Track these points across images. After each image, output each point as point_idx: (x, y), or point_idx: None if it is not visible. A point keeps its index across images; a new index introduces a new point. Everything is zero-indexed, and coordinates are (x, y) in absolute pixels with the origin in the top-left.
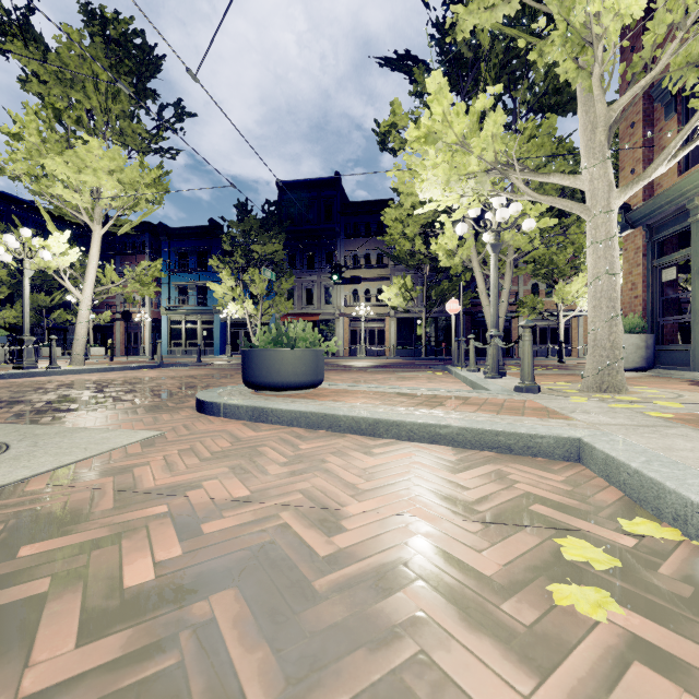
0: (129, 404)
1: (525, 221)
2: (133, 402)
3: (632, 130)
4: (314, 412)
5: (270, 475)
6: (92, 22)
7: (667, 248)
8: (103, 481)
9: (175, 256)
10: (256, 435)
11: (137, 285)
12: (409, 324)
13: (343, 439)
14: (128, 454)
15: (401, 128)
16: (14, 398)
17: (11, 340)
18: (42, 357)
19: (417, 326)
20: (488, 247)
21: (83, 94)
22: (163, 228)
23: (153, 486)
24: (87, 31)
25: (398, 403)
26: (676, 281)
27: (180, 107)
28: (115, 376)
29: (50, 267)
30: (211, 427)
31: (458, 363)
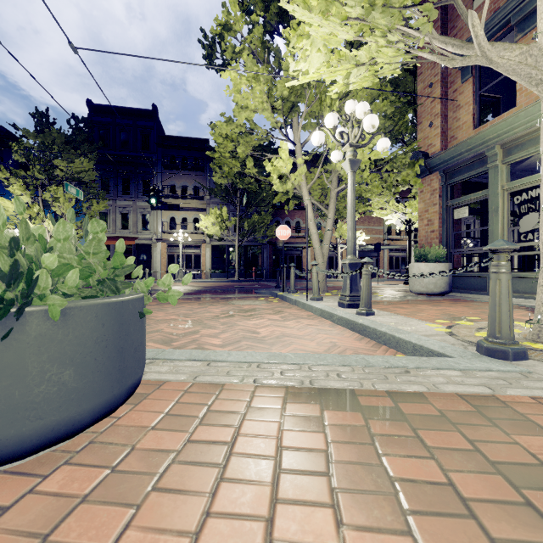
0: None
1: (382, 139)
2: None
3: (431, 90)
4: None
5: None
6: None
7: (455, 192)
8: None
9: None
10: None
11: None
12: (222, 251)
13: None
14: None
15: (233, 35)
16: None
17: None
18: None
19: (230, 252)
20: (346, 163)
21: None
22: None
23: None
24: None
25: (432, 501)
26: (460, 219)
27: None
28: None
29: None
30: None
31: (286, 288)
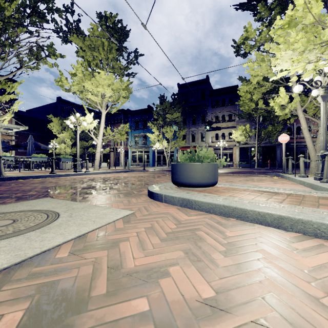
0: (116, 191)
1: None
2: (118, 190)
3: None
4: (225, 205)
5: (219, 266)
6: (101, 20)
7: None
8: (101, 254)
9: (133, 123)
10: (189, 218)
11: (119, 135)
12: (246, 150)
13: (255, 229)
14: (116, 228)
15: (250, 39)
16: (71, 185)
17: (73, 160)
18: (85, 167)
19: (251, 151)
20: (319, 98)
21: (98, 53)
22: (128, 111)
23: (133, 266)
24: (100, 24)
25: (278, 200)
26: None
27: (136, 52)
28: (110, 175)
29: (86, 129)
30: (159, 210)
31: (286, 171)
